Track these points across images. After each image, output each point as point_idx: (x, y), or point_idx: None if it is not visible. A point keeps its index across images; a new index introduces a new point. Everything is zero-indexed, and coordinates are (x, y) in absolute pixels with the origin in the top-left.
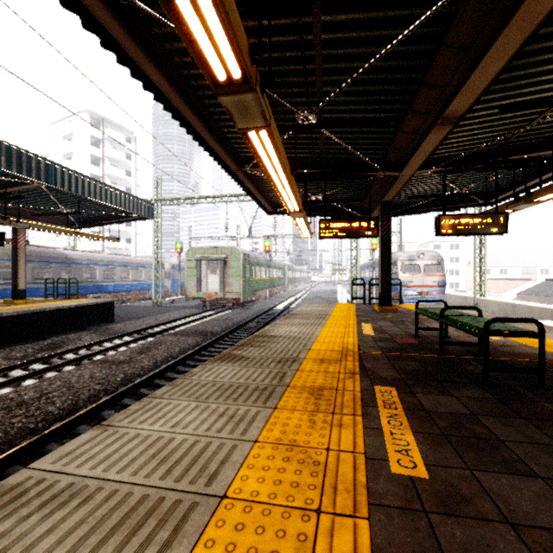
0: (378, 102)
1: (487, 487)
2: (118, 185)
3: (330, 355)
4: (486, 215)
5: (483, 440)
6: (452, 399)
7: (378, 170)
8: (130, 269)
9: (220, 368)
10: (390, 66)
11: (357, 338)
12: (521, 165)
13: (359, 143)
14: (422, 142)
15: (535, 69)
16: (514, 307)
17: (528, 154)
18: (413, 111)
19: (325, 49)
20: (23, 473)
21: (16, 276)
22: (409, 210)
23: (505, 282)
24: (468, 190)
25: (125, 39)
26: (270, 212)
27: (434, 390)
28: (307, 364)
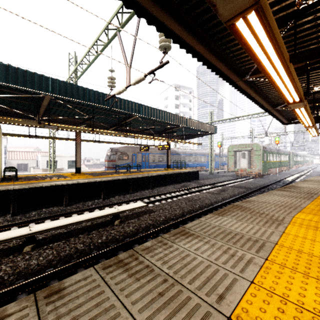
0: None
1: None
2: (185, 115)
3: None
4: None
5: None
6: None
7: None
8: (197, 156)
9: (281, 192)
10: None
11: None
12: None
13: None
14: None
15: None
16: None
17: None
18: None
19: None
20: (248, 199)
21: (167, 159)
22: None
23: None
24: None
25: (244, 86)
26: (286, 123)
27: None
28: None
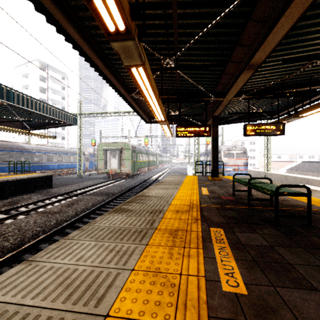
0: (211, 55)
1: (286, 300)
2: (57, 105)
3: (182, 208)
4: (273, 124)
5: (279, 264)
6: (257, 235)
7: (210, 97)
8: (63, 155)
9: (114, 217)
10: (219, 32)
11: (198, 196)
12: (292, 95)
13: (199, 80)
14: (237, 80)
15: (302, 37)
16: (286, 177)
17: (296, 89)
18: (232, 61)
19: (179, 20)
20: None
21: None
22: (228, 121)
23: (280, 163)
24: (261, 110)
25: (51, 6)
26: (148, 122)
27: (246, 229)
28: (168, 213)
